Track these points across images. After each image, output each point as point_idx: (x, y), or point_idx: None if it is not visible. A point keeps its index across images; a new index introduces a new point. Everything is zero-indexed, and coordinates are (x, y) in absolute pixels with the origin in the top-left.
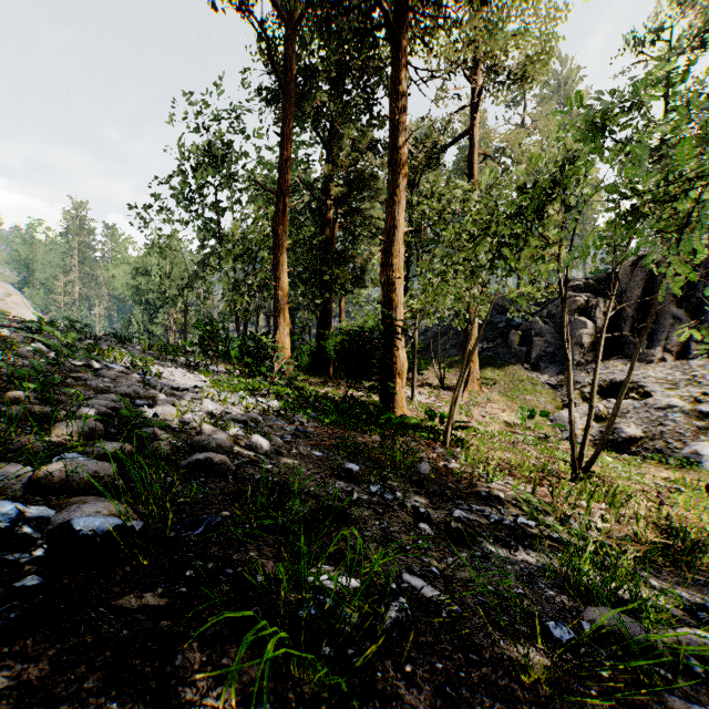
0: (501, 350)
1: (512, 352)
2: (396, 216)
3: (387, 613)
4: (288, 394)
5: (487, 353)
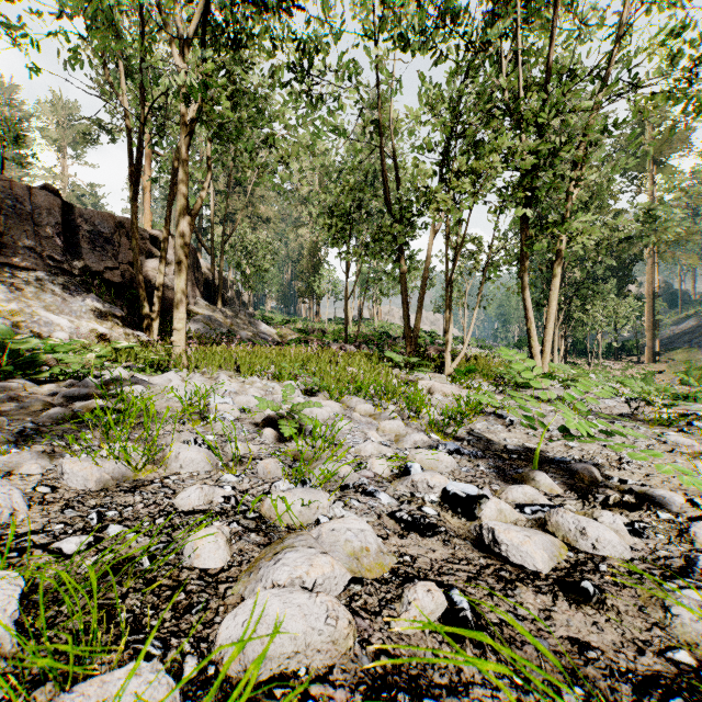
0: None
1: None
2: None
3: None
4: None
5: (694, 346)
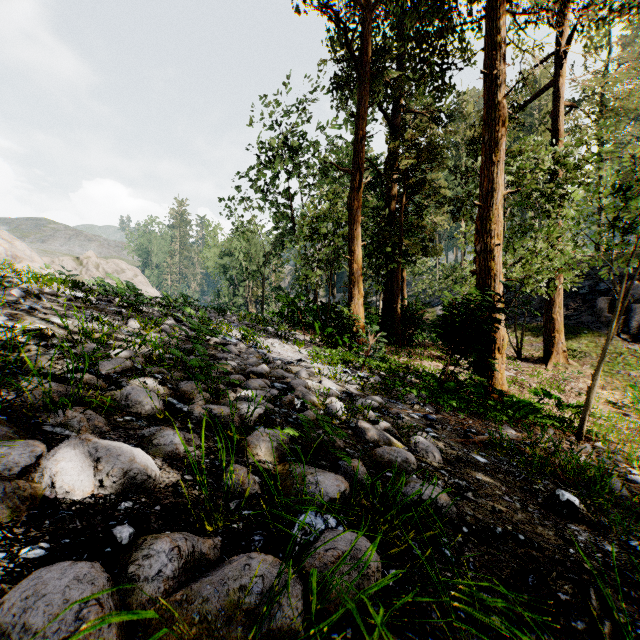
0: (586, 318)
1: (601, 321)
2: (494, 178)
3: None
4: (380, 368)
5: (569, 322)
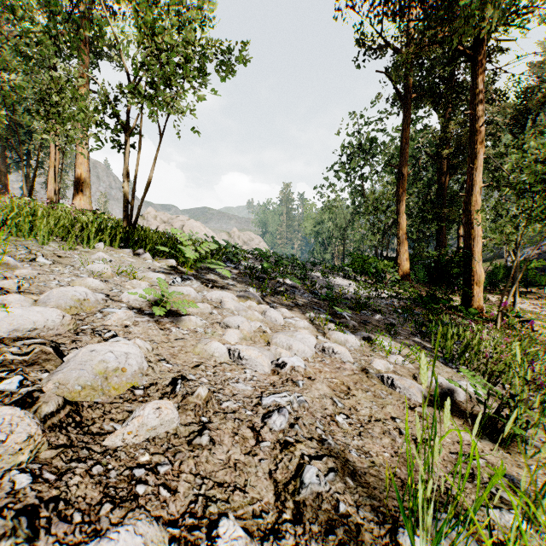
0: None
1: None
2: (473, 178)
3: (376, 315)
4: (396, 292)
5: None
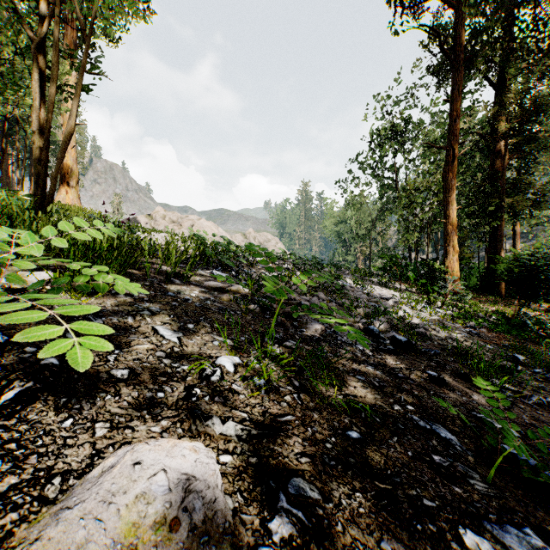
0: None
1: None
2: None
3: (530, 398)
4: (459, 308)
5: None
